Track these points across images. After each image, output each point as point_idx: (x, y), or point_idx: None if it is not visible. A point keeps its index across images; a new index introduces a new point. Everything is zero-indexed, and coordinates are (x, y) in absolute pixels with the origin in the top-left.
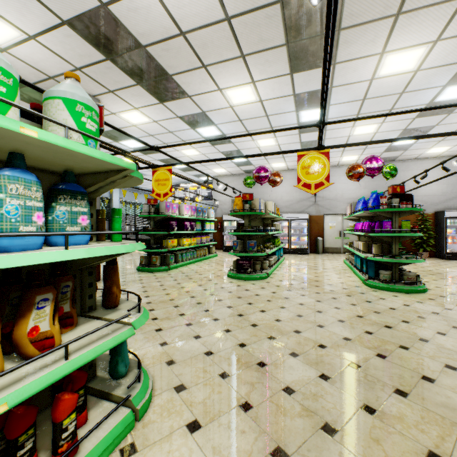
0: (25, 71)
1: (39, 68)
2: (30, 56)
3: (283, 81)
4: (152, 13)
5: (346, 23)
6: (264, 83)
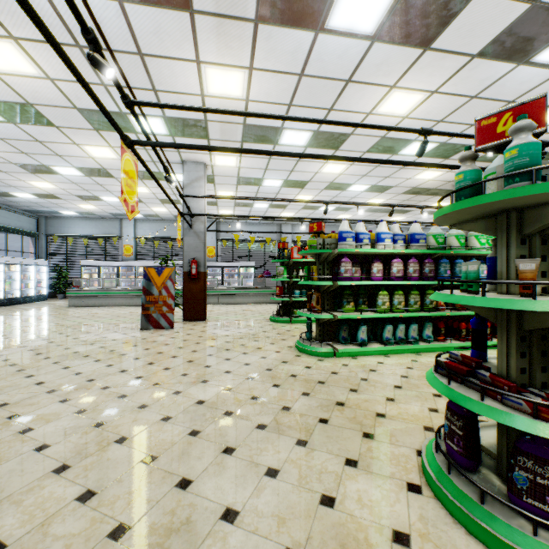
0: (436, 183)
1: (445, 180)
2: (443, 177)
3: None
4: None
5: None
6: None
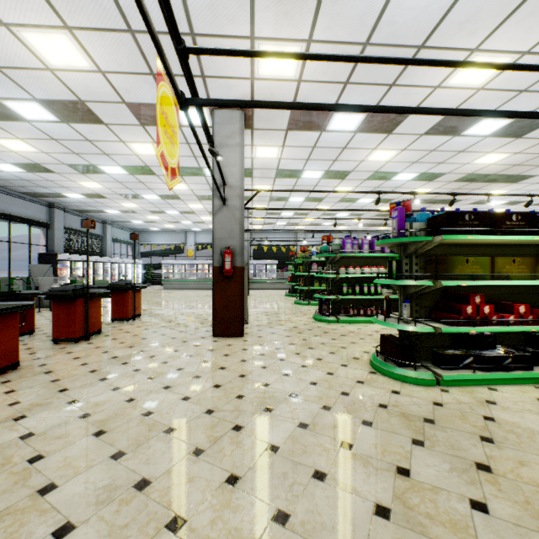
0: None
1: None
2: None
3: (514, 185)
4: (428, 196)
5: (516, 174)
6: (503, 188)
